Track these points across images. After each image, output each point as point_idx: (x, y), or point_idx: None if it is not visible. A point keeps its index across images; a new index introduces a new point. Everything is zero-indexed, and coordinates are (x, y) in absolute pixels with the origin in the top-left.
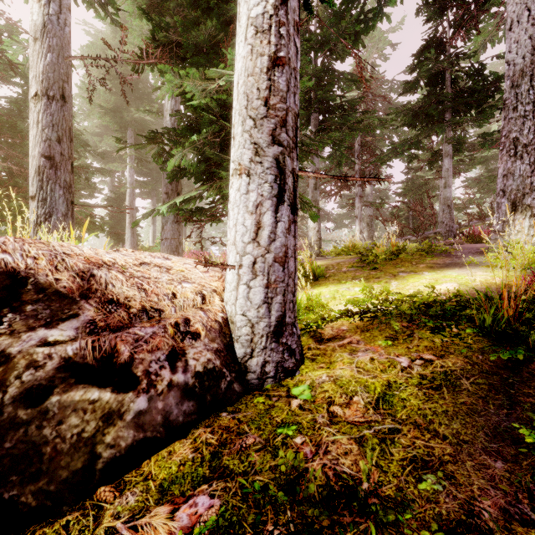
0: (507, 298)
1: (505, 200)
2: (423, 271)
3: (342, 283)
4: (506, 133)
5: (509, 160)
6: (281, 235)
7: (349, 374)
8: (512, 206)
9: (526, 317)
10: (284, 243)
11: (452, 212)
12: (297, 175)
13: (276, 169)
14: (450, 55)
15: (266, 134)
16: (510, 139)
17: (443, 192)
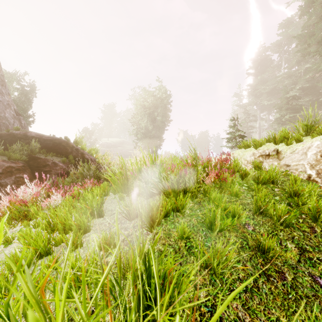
0: None
1: None
2: None
3: None
4: None
5: None
6: None
7: None
8: None
9: None
10: None
11: None
12: None
13: None
14: None
15: None
16: None
17: None
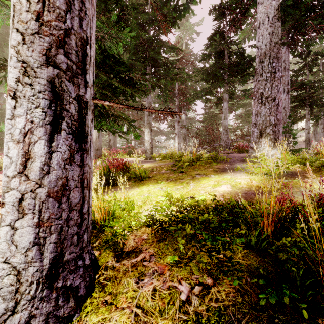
0: (267, 219)
1: (256, 129)
2: (211, 174)
3: (158, 183)
4: (257, 89)
5: (258, 106)
6: (56, 167)
7: (125, 323)
8: (260, 133)
9: (284, 242)
10: (61, 176)
11: (228, 134)
12: (85, 103)
13: (51, 93)
14: (227, 41)
15: (38, 52)
16: (259, 93)
17: (223, 122)
